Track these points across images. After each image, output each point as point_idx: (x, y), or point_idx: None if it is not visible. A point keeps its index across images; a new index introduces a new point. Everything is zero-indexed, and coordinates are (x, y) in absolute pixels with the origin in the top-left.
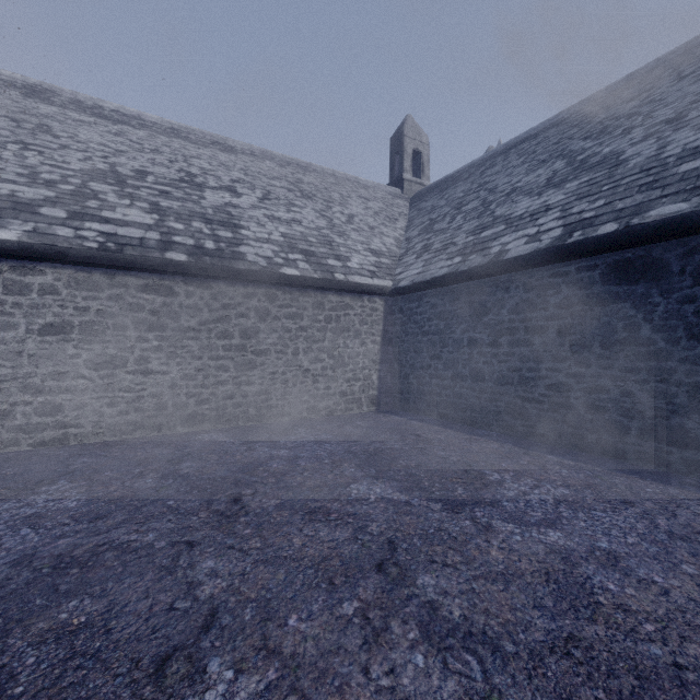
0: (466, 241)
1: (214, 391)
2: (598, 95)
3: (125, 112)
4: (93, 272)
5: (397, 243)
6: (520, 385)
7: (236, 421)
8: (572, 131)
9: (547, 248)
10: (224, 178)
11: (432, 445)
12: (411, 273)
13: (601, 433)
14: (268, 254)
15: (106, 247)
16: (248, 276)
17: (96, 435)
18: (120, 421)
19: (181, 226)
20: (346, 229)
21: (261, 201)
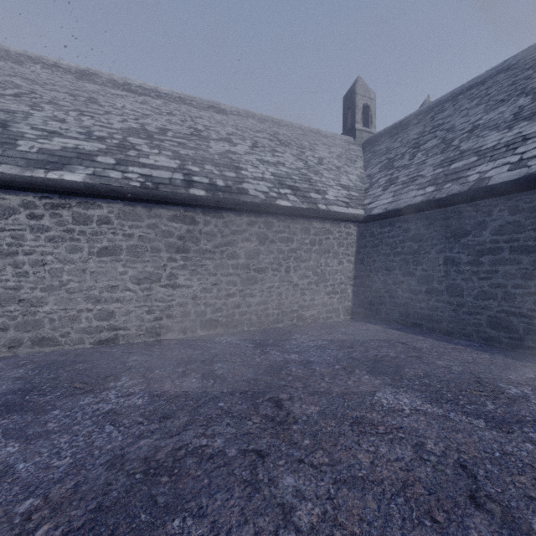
0: (435, 173)
1: (225, 301)
2: None
3: (146, 87)
4: (136, 206)
5: (360, 179)
6: (504, 300)
7: (242, 326)
8: (527, 73)
9: None
10: (222, 132)
11: (425, 354)
12: (382, 203)
13: None
14: (264, 189)
15: (146, 186)
16: (252, 207)
17: (138, 336)
18: (156, 325)
19: (197, 169)
20: (318, 168)
21: (252, 149)
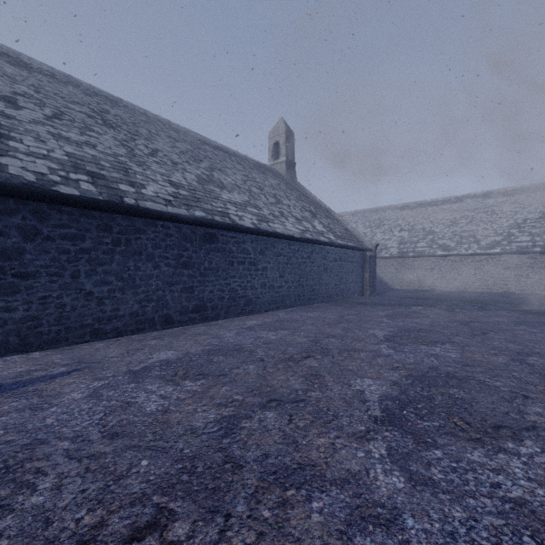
0: None
1: None
2: None
3: (515, 188)
4: (514, 256)
5: None
6: None
7: None
8: None
9: None
10: None
11: None
12: None
13: None
14: None
15: (517, 250)
16: None
17: (515, 291)
18: (521, 288)
19: (538, 239)
20: None
21: None
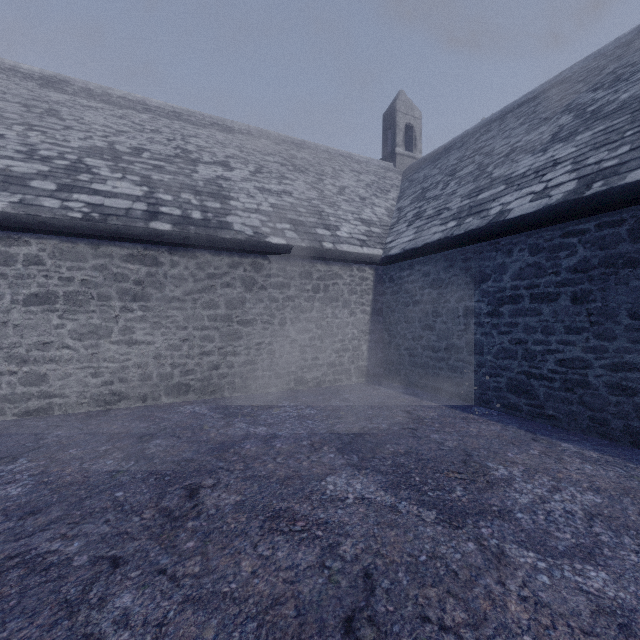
0: (461, 205)
1: (200, 361)
2: (605, 49)
3: (131, 98)
4: (78, 243)
5: (388, 213)
6: (524, 359)
7: (222, 392)
8: (578, 86)
9: (559, 203)
10: (219, 154)
11: (424, 425)
12: (402, 241)
13: (629, 419)
14: (255, 223)
15: (90, 217)
16: (233, 245)
17: (81, 405)
18: (105, 391)
19: (169, 198)
20: (336, 199)
21: (253, 175)
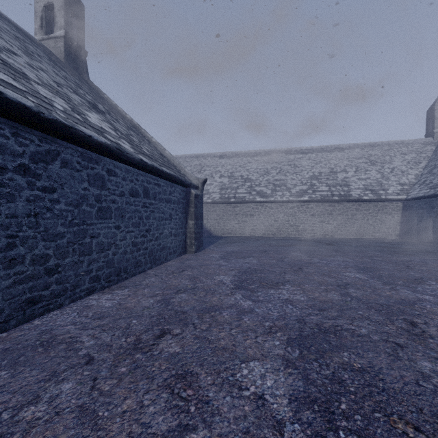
0: (435, 182)
1: (344, 228)
2: None
3: (308, 148)
4: (319, 203)
5: (415, 177)
6: None
7: (350, 236)
8: None
9: None
10: (341, 166)
11: (407, 242)
12: (413, 193)
13: None
14: (358, 193)
15: (321, 198)
16: (353, 200)
17: (319, 236)
18: (324, 234)
19: (334, 189)
20: (389, 176)
21: (355, 173)
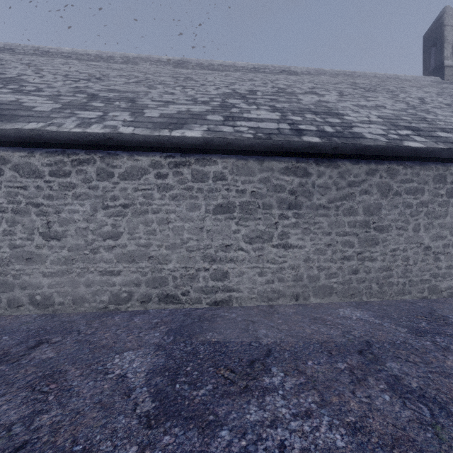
0: None
1: (341, 265)
2: None
3: (225, 64)
4: (248, 160)
5: None
6: None
7: (360, 296)
8: None
9: None
10: (303, 88)
11: None
12: None
13: None
14: (380, 132)
15: (258, 136)
16: (375, 151)
17: (250, 300)
18: (267, 289)
19: (299, 118)
20: (426, 107)
21: (341, 97)
